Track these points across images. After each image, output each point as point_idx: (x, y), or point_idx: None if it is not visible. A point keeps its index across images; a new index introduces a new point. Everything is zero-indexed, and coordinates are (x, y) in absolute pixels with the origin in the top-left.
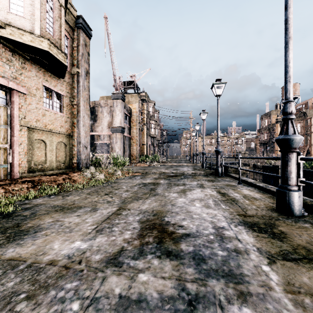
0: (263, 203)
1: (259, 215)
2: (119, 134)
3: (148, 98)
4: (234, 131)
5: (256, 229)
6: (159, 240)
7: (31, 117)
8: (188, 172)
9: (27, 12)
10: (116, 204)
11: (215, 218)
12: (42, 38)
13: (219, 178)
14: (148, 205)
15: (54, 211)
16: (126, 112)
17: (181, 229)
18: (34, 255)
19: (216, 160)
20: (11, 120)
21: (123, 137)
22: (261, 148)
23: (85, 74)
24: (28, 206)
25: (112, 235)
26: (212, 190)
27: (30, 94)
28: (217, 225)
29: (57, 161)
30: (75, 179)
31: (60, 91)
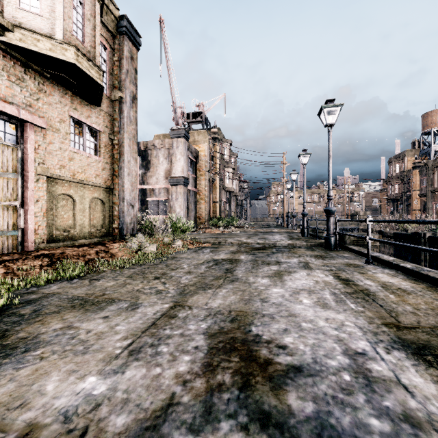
0: (422, 300)
1: (425, 327)
2: (181, 188)
3: (222, 135)
4: (348, 182)
5: (430, 359)
6: (243, 381)
7: (53, 162)
8: (282, 242)
9: (45, 8)
10: (170, 296)
11: (343, 330)
12: (66, 45)
13: (332, 253)
14: (222, 299)
15: (70, 307)
16: (190, 156)
17: (283, 353)
18: (4, 408)
19: (327, 224)
20: (24, 166)
21: (187, 191)
22: (389, 206)
23: (131, 100)
24: (34, 296)
25: (155, 365)
26: (326, 273)
27: (51, 128)
28: (351, 346)
29: (92, 226)
30: (114, 252)
31: (95, 124)
